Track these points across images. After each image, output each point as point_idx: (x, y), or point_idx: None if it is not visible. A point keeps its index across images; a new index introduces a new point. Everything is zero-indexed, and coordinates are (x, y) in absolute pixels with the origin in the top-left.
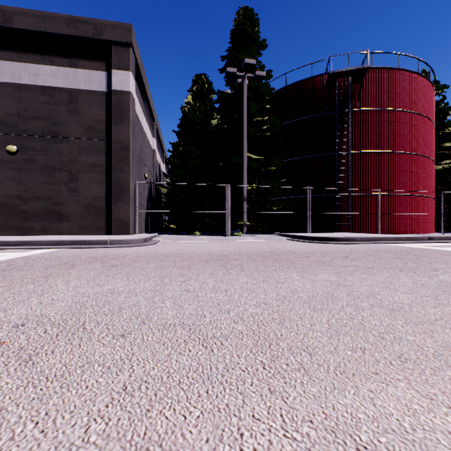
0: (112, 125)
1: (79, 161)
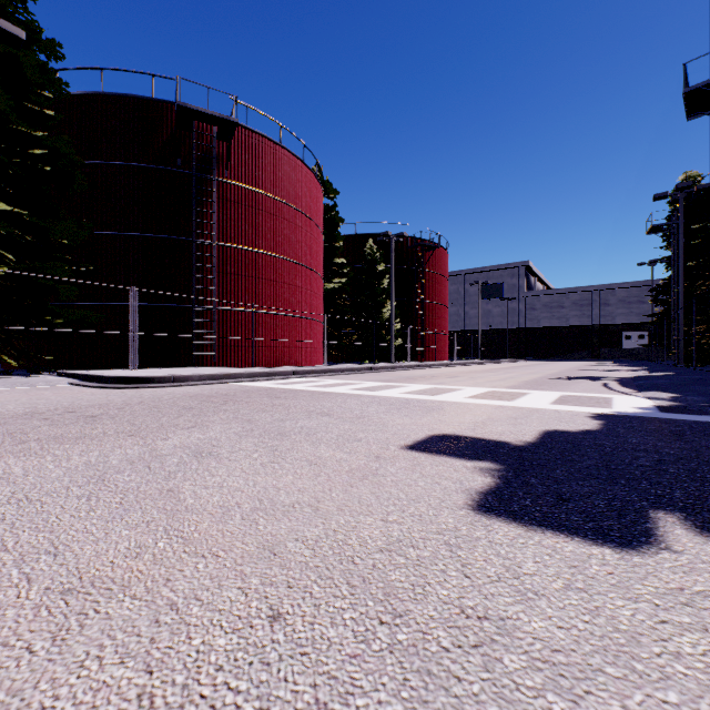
0: None
1: None
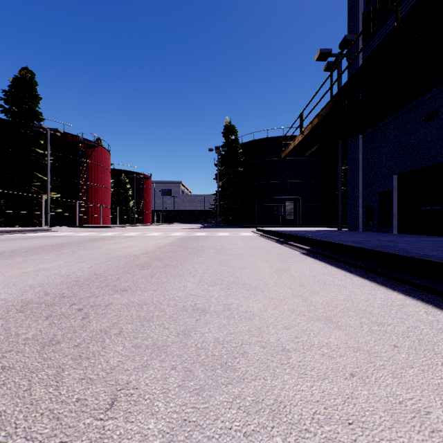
0: None
1: None
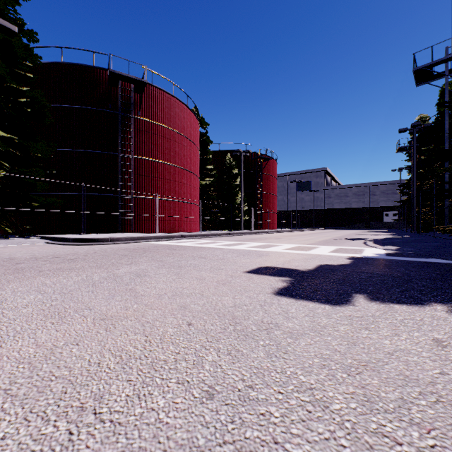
0: None
1: None
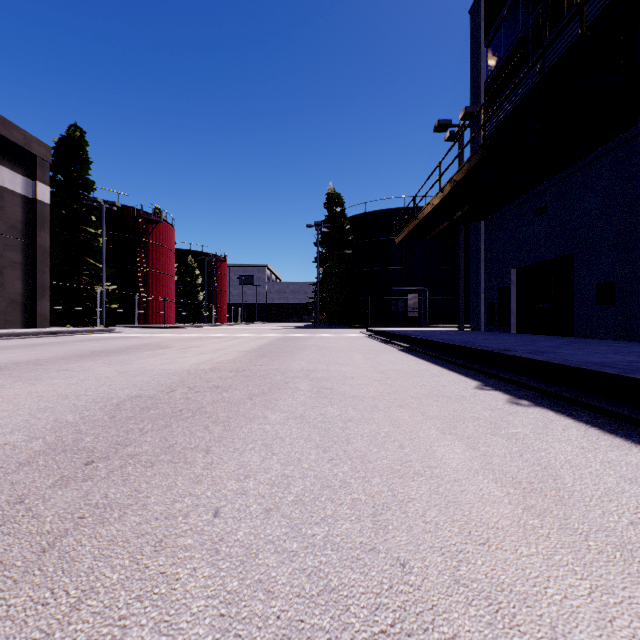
0: (37, 230)
1: (5, 257)
